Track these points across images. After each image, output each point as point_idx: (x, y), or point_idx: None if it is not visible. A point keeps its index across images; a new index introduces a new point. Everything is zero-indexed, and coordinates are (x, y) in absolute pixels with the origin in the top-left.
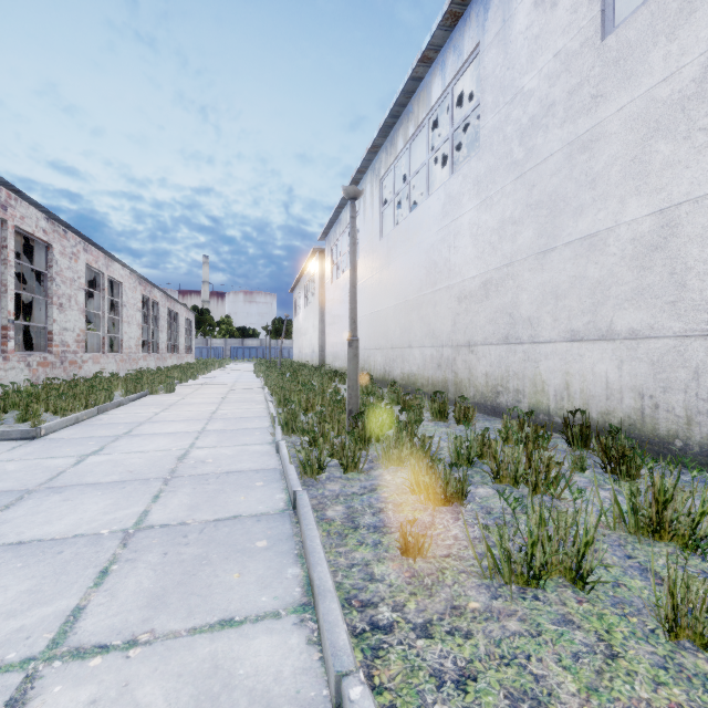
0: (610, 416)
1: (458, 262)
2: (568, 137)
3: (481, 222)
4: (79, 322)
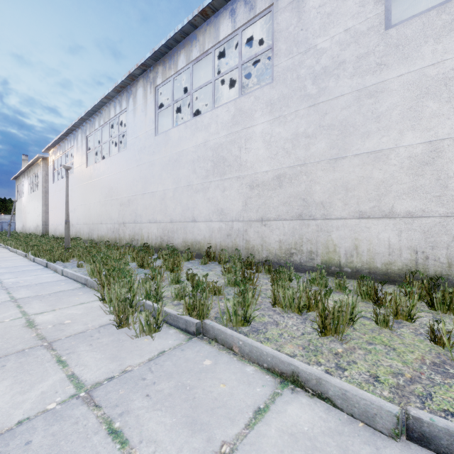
0: (156, 244)
1: (120, 190)
2: (148, 160)
3: (128, 177)
4: None
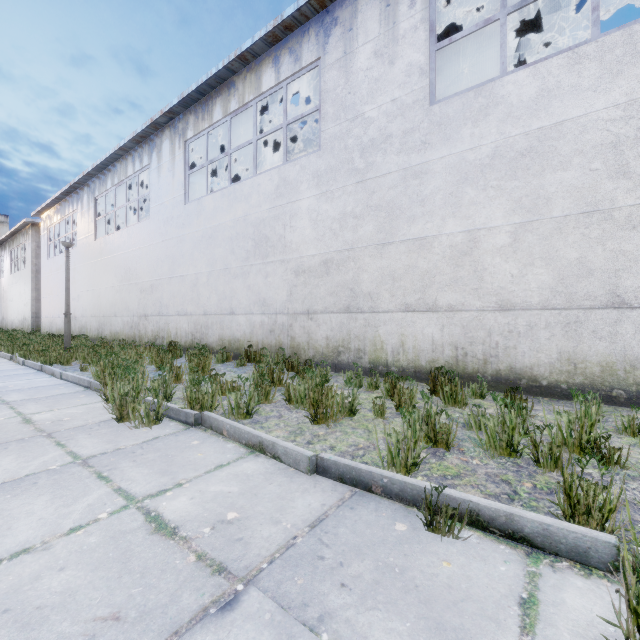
0: (186, 343)
1: (141, 271)
2: (177, 234)
3: (150, 255)
4: None
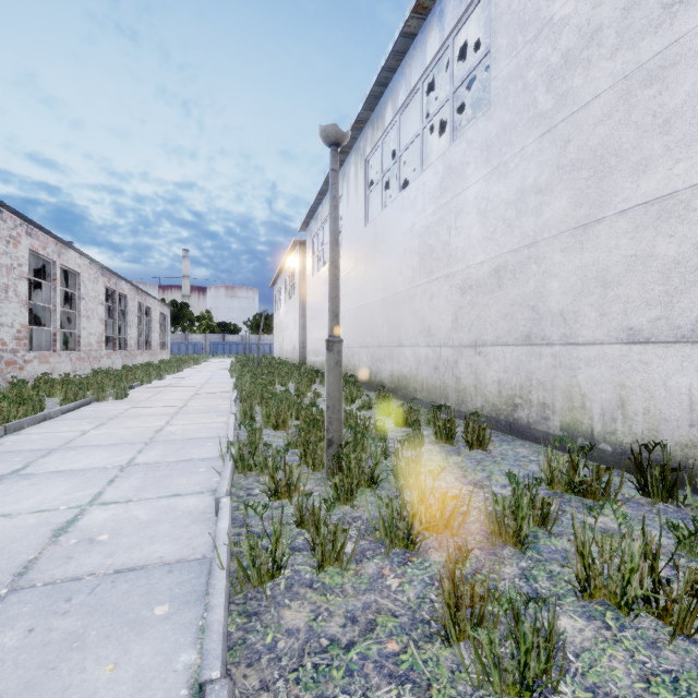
0: (696, 450)
1: (461, 246)
2: (623, 69)
3: (492, 195)
4: (19, 316)
